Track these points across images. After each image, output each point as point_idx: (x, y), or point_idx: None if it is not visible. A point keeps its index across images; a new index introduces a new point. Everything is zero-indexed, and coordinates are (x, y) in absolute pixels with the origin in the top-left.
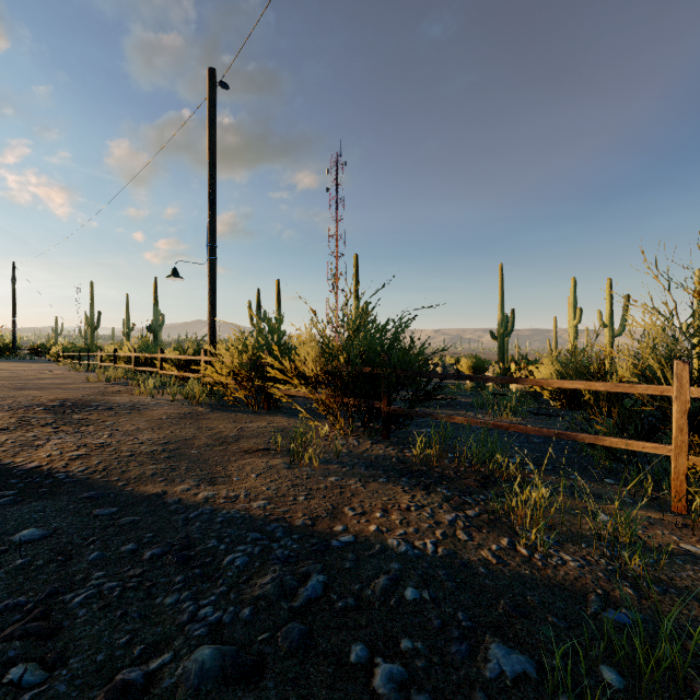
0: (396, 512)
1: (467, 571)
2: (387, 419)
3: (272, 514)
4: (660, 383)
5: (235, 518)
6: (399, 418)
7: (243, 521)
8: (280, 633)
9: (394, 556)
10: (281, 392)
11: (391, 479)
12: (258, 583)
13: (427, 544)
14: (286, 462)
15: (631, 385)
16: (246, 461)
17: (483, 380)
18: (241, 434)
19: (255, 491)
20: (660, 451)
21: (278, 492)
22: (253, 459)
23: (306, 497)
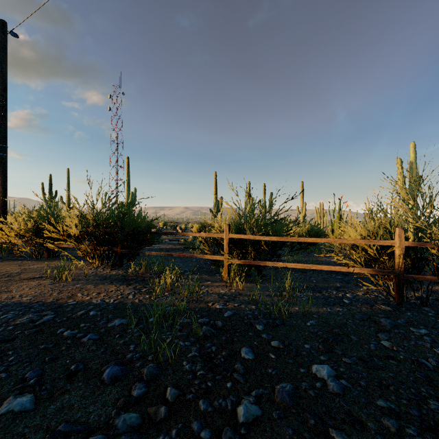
0: (104, 293)
1: (123, 305)
2: (121, 256)
3: (35, 300)
4: (239, 233)
5: (11, 304)
6: (137, 257)
7: (15, 304)
8: (27, 331)
9: (93, 305)
10: (57, 245)
11: (112, 283)
12: (19, 320)
13: (111, 300)
14: (51, 281)
15: (213, 234)
16: (24, 283)
17: (164, 234)
18: (23, 271)
19: (26, 294)
20: (221, 258)
21: (41, 293)
22: (29, 282)
23: (58, 293)
